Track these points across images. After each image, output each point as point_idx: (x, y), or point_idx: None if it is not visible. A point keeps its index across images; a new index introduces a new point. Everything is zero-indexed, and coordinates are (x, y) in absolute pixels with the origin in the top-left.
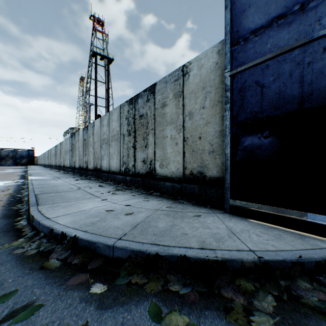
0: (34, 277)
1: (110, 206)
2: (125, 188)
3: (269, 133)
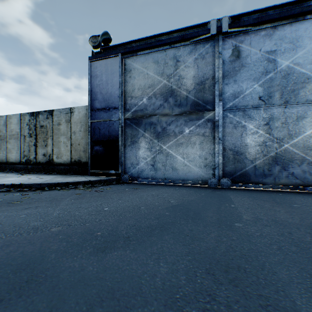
0: (12, 192)
1: (27, 178)
2: (29, 173)
3: (101, 146)
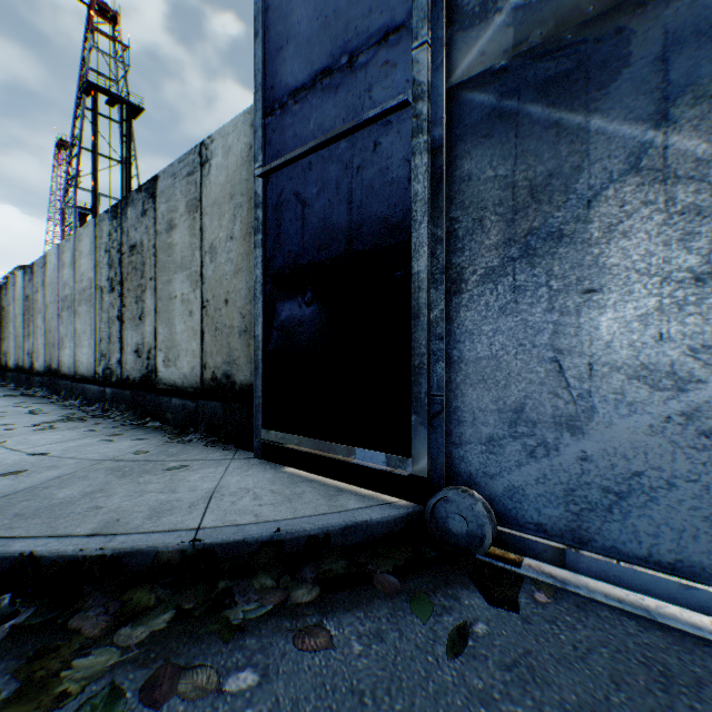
0: None
1: None
2: (95, 415)
3: (312, 296)
